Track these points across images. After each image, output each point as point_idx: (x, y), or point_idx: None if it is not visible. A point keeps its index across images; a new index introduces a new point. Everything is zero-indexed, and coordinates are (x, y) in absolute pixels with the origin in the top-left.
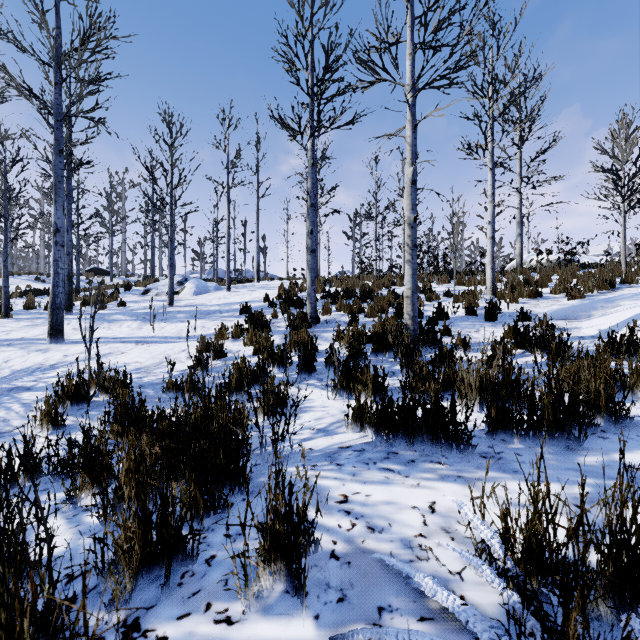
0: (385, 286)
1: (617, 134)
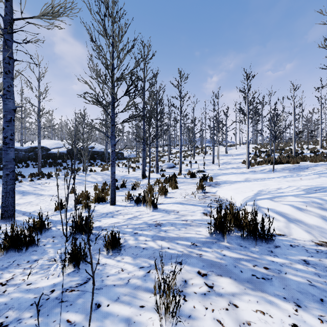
0: (287, 146)
1: None
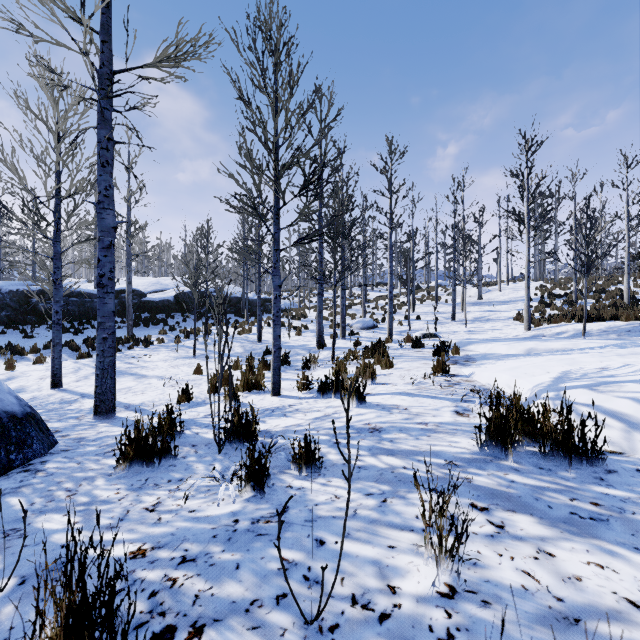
0: (612, 285)
1: None
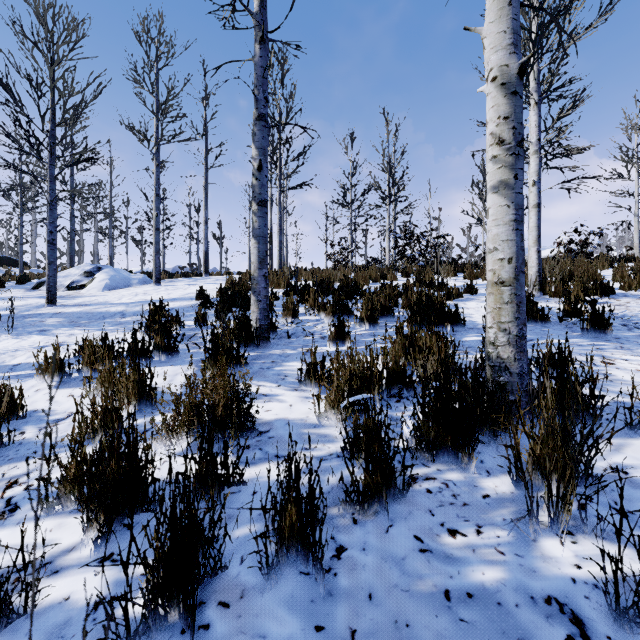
0: (373, 279)
1: None
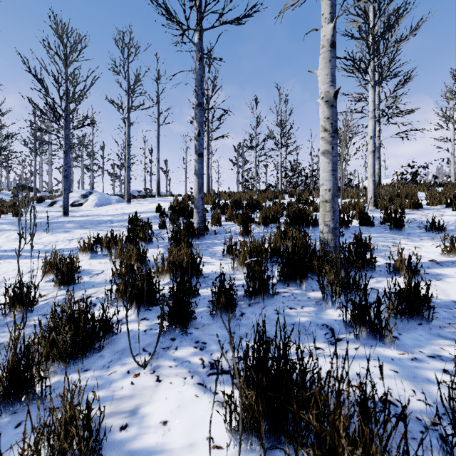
0: (269, 199)
1: None
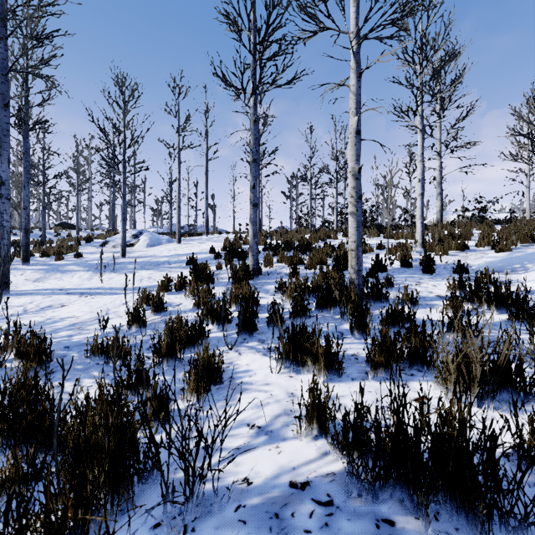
0: (321, 239)
1: (532, 102)
